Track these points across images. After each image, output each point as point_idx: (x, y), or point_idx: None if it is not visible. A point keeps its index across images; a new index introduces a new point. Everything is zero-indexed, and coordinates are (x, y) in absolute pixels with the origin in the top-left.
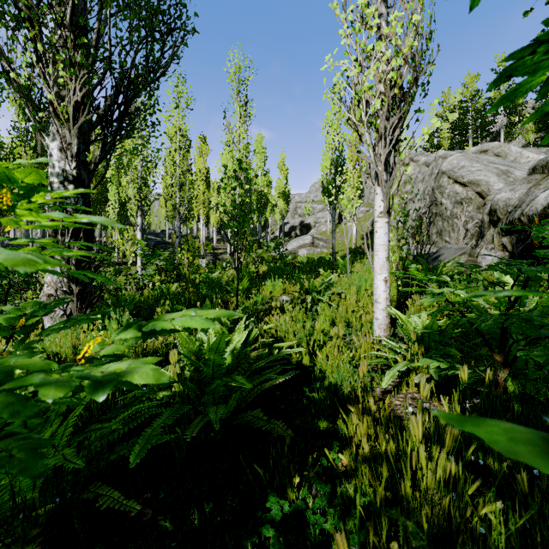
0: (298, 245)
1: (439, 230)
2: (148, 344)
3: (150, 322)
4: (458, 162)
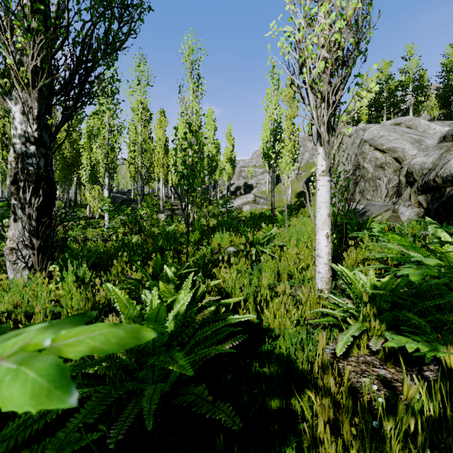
0: (243, 202)
1: (362, 189)
2: (101, 297)
3: None
4: (378, 132)
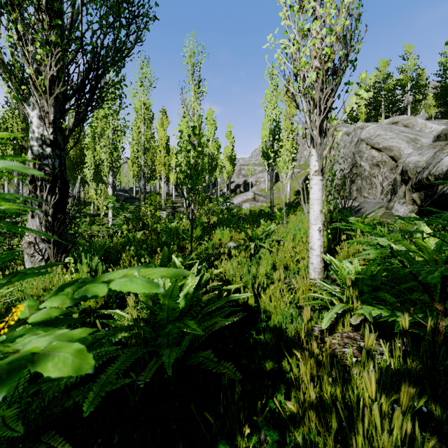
0: (242, 200)
1: (359, 187)
2: None
3: (87, 284)
4: (374, 131)
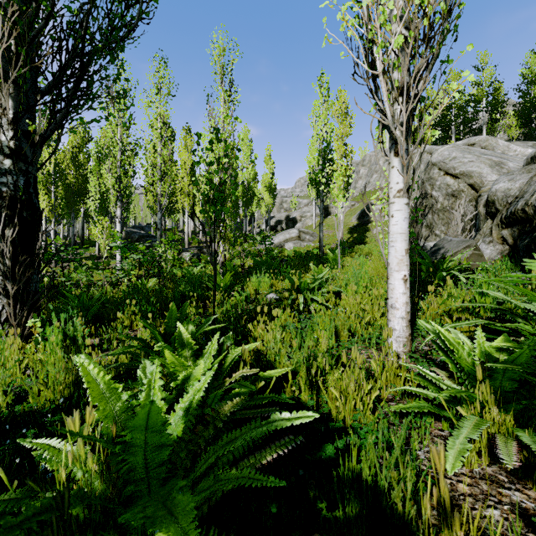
0: (285, 239)
1: (429, 223)
2: None
3: None
4: (449, 153)
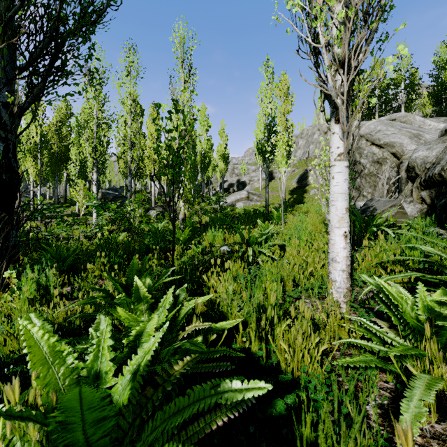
0: (236, 199)
1: (357, 186)
2: (61, 312)
3: None
4: (375, 127)
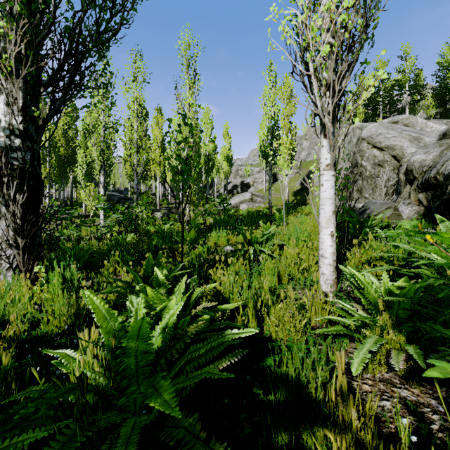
0: (240, 201)
1: (359, 188)
2: None
3: None
4: (376, 130)
